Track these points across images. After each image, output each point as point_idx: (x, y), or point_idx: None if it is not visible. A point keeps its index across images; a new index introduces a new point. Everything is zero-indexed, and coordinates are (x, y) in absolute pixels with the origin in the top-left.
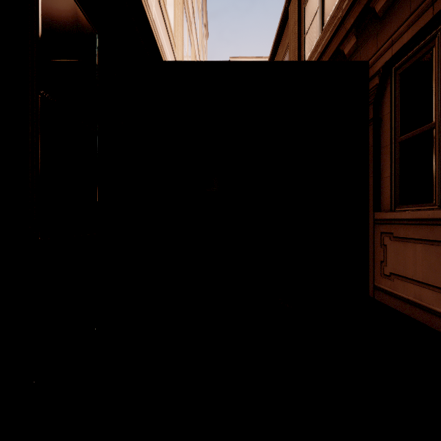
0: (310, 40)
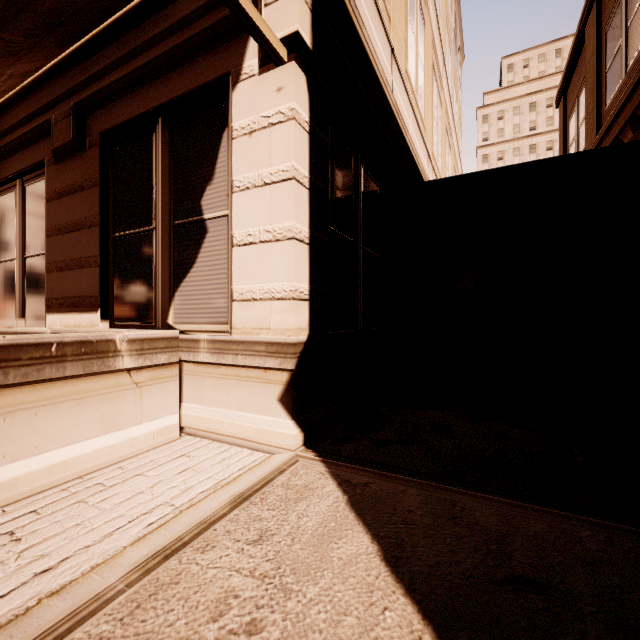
0: (612, 80)
